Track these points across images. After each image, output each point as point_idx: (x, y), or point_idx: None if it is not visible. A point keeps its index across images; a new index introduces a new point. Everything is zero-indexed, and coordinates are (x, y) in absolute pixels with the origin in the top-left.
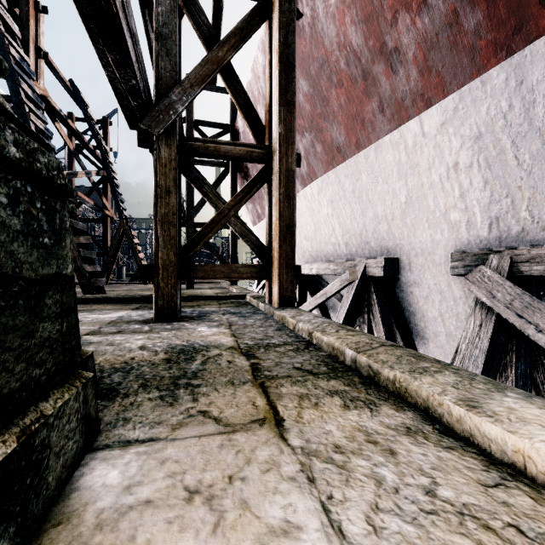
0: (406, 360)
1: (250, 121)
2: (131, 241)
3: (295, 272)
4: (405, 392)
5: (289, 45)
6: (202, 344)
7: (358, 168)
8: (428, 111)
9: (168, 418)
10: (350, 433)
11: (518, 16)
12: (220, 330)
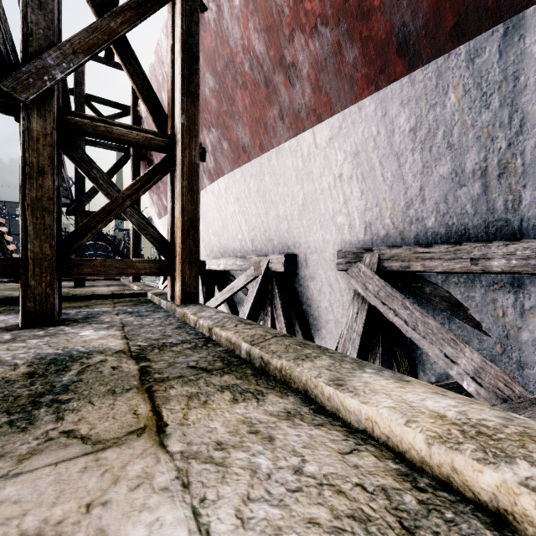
0: (293, 349)
1: (150, 106)
2: None
3: (198, 268)
4: (290, 379)
5: (192, 35)
6: (82, 350)
7: (262, 169)
8: (319, 125)
9: (15, 448)
10: (234, 427)
11: (382, 59)
12: (110, 333)
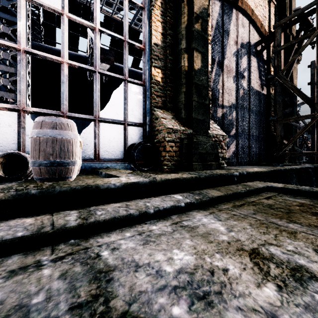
0: None
1: None
2: (307, 145)
3: None
4: None
5: None
6: None
7: None
8: None
9: None
10: None
11: None
12: None
